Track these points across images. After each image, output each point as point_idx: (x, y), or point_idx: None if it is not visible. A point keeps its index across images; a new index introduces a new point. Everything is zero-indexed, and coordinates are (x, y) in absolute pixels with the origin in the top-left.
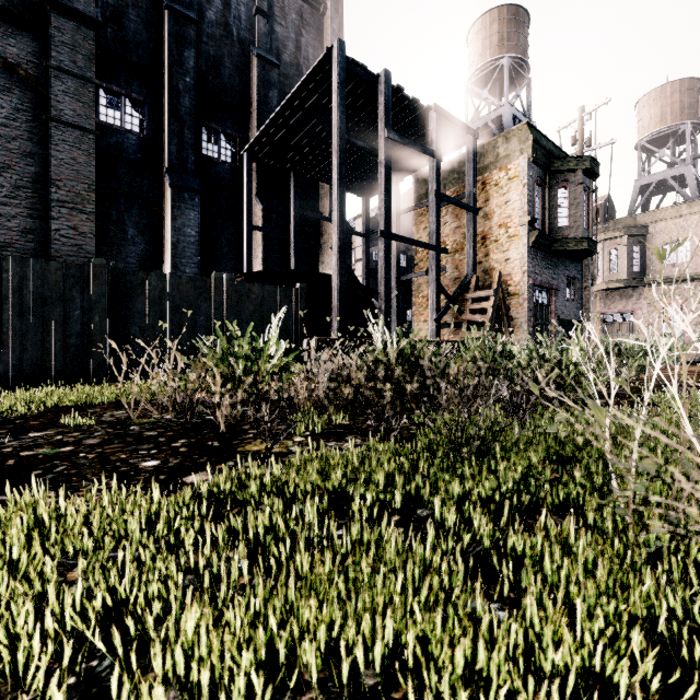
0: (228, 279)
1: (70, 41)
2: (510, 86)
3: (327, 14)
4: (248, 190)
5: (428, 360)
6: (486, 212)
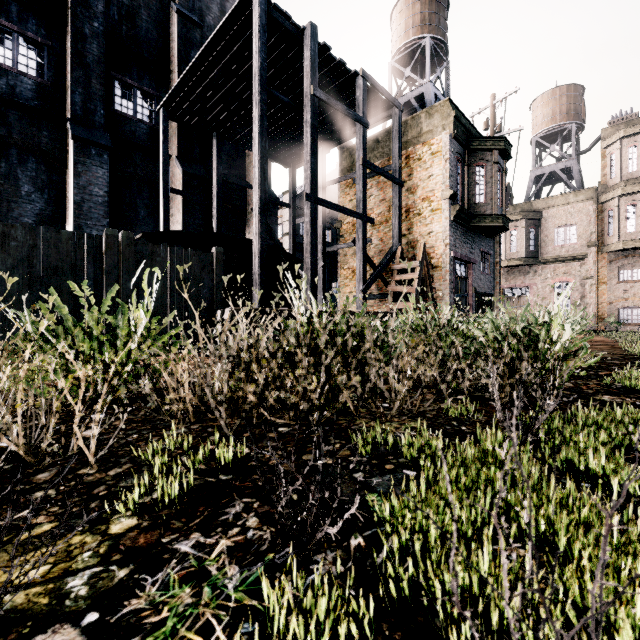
0: (124, 237)
1: None
2: (430, 69)
3: None
4: (165, 149)
5: (370, 339)
6: (409, 186)
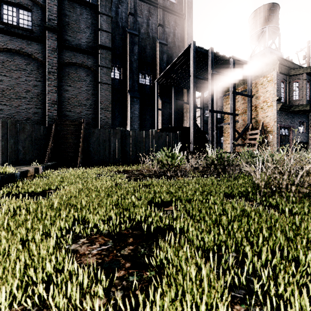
0: (155, 131)
1: (104, 56)
2: (270, 37)
3: (186, 19)
4: (157, 96)
5: (226, 158)
6: (257, 96)
